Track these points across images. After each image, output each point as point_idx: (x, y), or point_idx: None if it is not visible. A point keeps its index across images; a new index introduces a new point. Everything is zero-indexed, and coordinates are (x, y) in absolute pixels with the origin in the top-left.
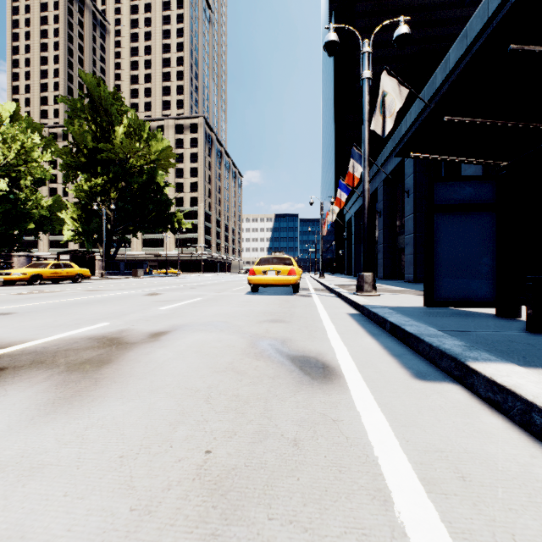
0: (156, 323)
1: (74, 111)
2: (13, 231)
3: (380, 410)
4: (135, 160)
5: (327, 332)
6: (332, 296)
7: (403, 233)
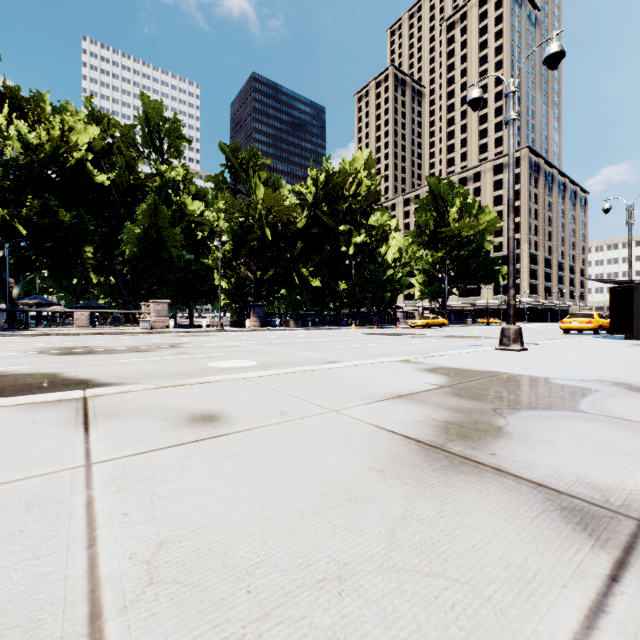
0: None
1: (422, 207)
2: None
3: None
4: (465, 232)
5: None
6: None
7: None
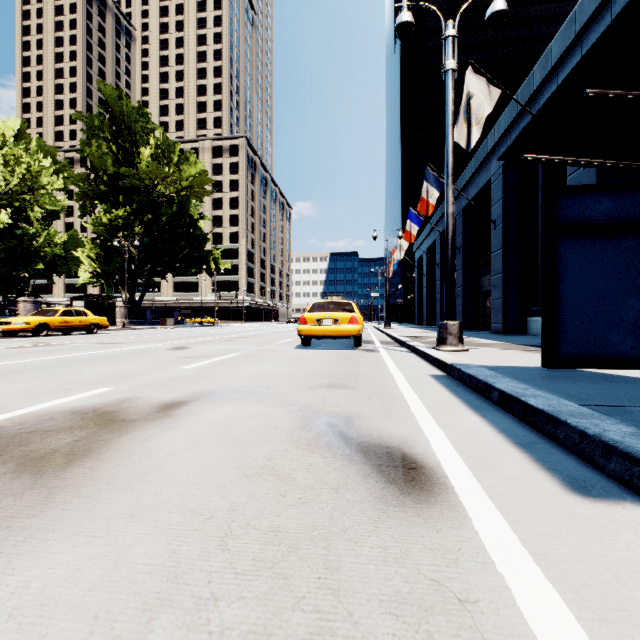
0: (173, 388)
1: (91, 129)
2: (22, 273)
3: (541, 571)
4: (163, 187)
5: (408, 403)
6: (404, 351)
7: (488, 273)
